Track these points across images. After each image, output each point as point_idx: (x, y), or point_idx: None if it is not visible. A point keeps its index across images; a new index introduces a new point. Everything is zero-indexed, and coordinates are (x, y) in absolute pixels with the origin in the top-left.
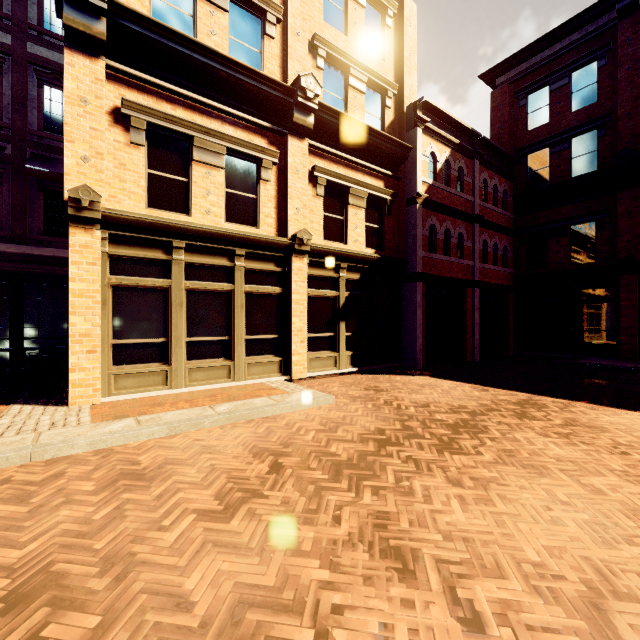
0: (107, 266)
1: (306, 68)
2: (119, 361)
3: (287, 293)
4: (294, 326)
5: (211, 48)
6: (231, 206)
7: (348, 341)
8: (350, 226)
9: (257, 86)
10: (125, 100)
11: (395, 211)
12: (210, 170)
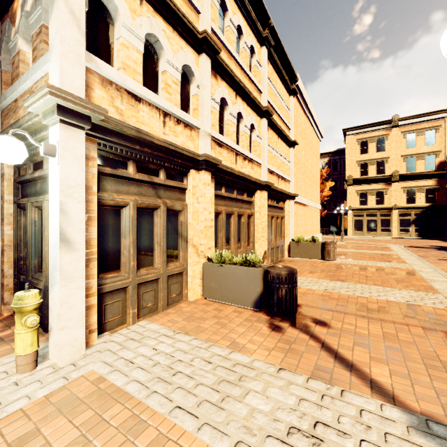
0: (353, 216)
1: (397, 165)
2: (355, 231)
3: (391, 218)
4: (393, 226)
5: (370, 177)
6: (377, 201)
7: (416, 230)
8: (417, 198)
9: (381, 178)
10: (355, 190)
11: (442, 189)
12: (371, 196)
